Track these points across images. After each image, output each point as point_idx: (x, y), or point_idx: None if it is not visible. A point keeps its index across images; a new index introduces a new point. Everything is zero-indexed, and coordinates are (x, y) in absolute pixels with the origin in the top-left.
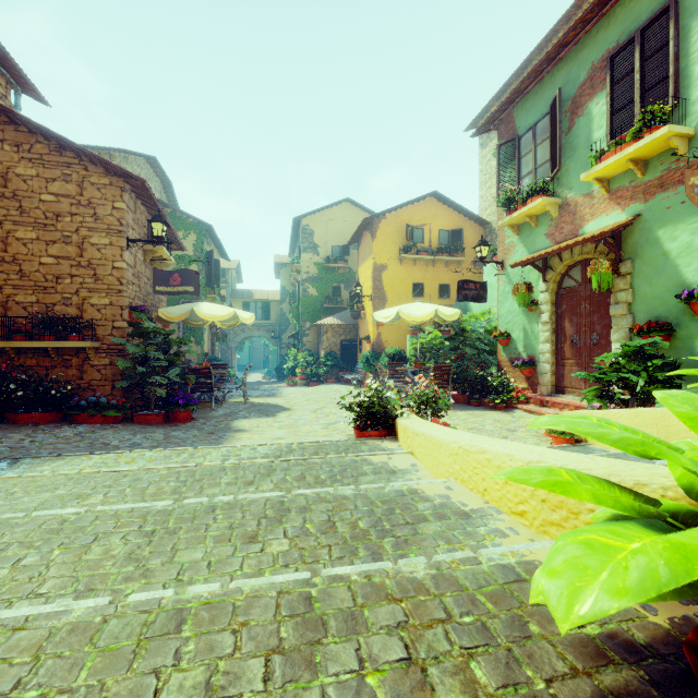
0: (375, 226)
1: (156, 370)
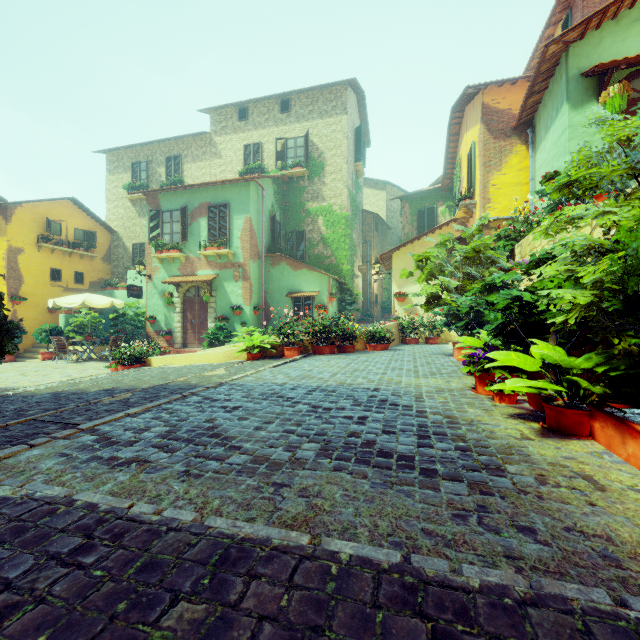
0: (11, 211)
1: None
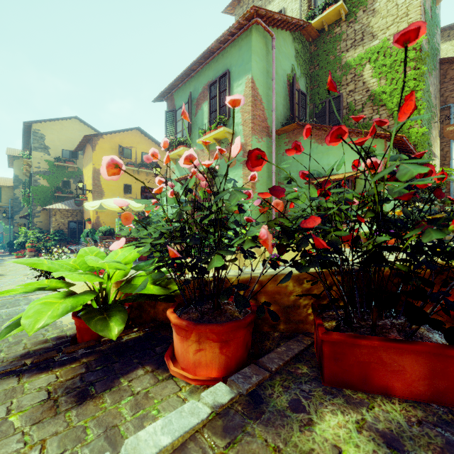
0: (95, 142)
1: None
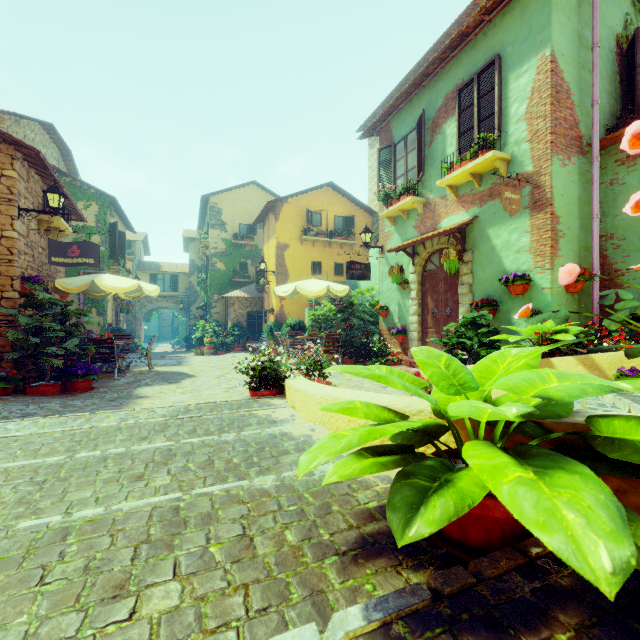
0: (278, 209)
1: (52, 341)
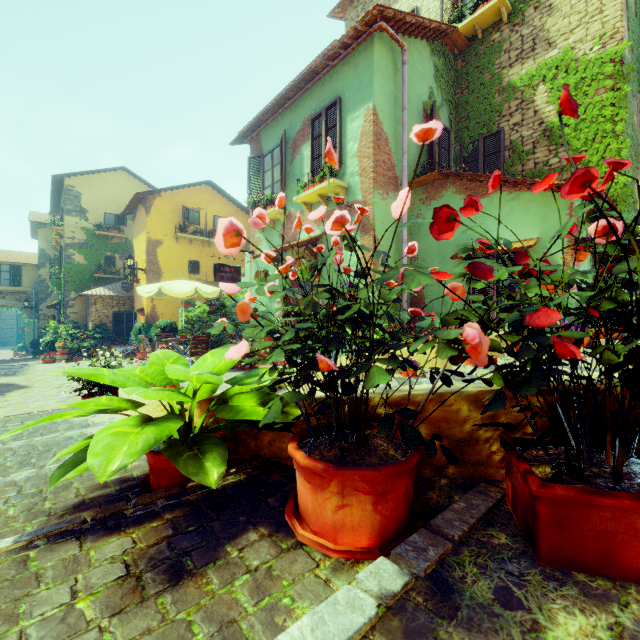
0: (150, 202)
1: None
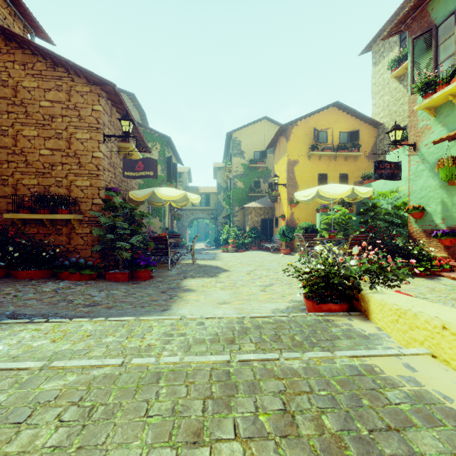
0: (289, 131)
1: (123, 237)
